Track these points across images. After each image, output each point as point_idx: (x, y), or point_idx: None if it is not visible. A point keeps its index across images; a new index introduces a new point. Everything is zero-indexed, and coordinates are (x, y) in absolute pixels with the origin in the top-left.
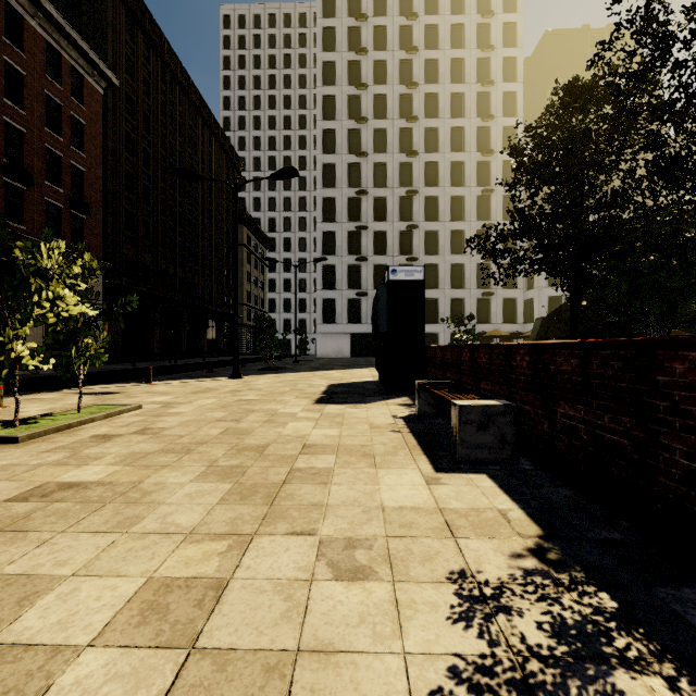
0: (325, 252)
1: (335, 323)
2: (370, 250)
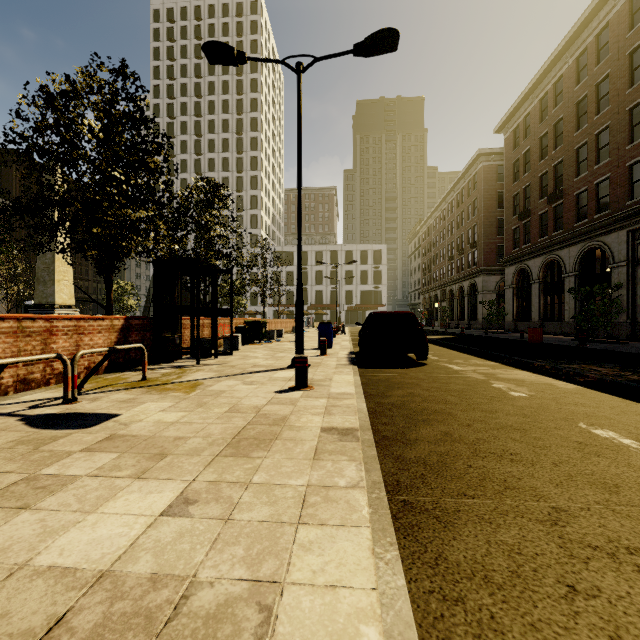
0: None
1: None
2: None
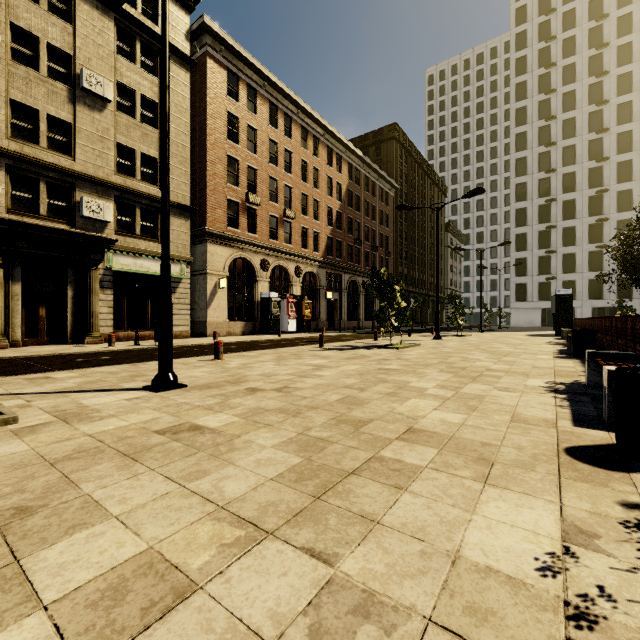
0: (518, 249)
1: (526, 301)
2: (558, 243)
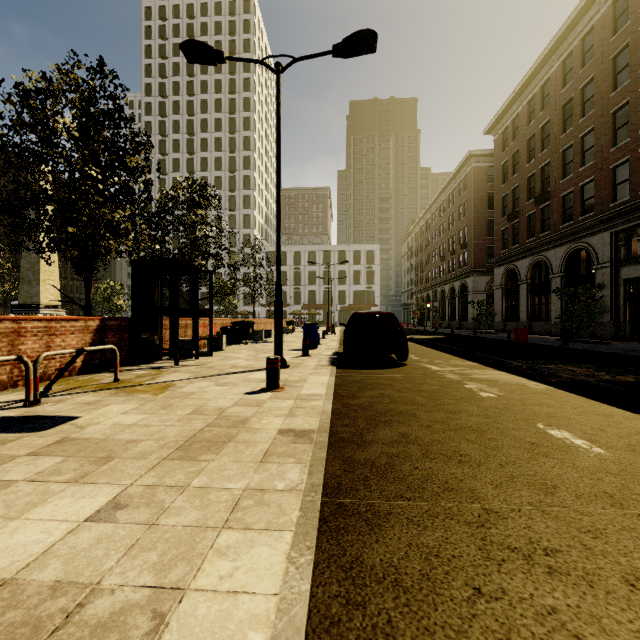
0: None
1: None
2: None
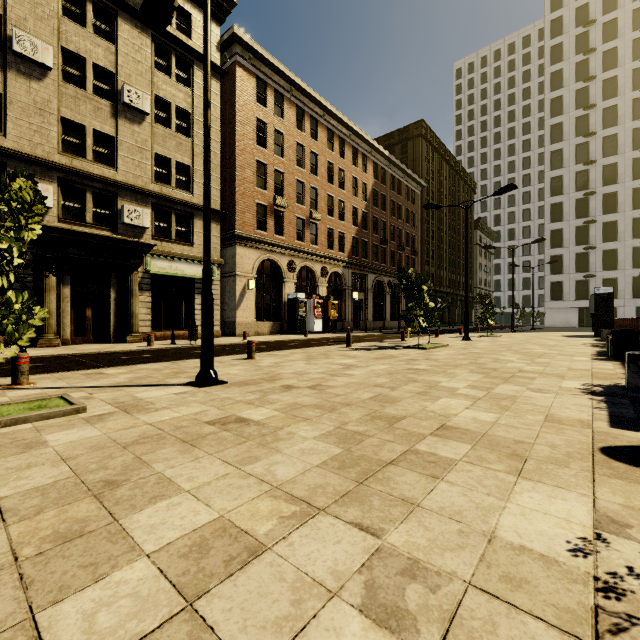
0: (553, 246)
1: (562, 300)
2: (598, 239)
